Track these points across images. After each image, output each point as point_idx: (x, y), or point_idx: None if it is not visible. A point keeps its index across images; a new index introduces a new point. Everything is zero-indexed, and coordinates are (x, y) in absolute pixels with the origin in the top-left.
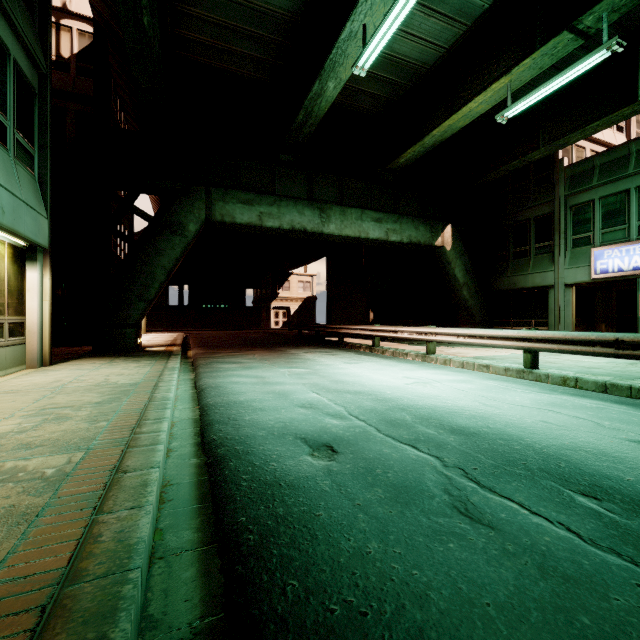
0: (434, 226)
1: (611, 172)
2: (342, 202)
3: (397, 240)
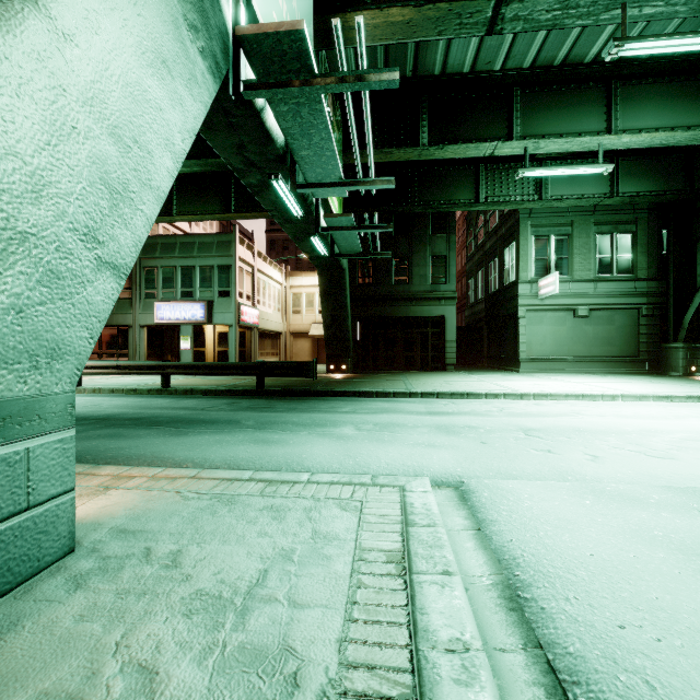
0: None
1: (167, 251)
2: None
3: None
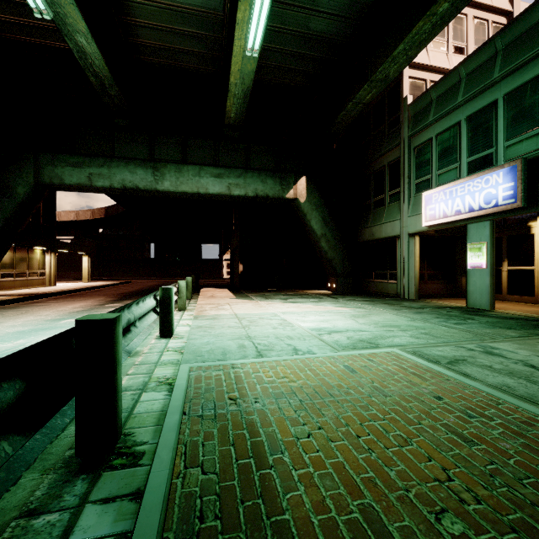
0: (285, 179)
1: (444, 104)
2: (186, 160)
3: (241, 194)
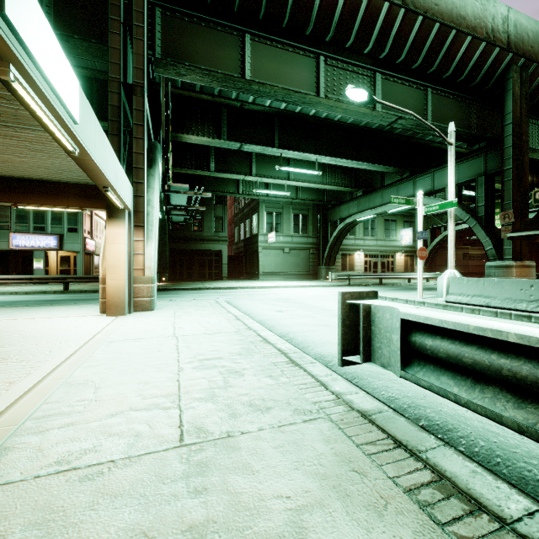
0: None
1: None
2: None
3: None
